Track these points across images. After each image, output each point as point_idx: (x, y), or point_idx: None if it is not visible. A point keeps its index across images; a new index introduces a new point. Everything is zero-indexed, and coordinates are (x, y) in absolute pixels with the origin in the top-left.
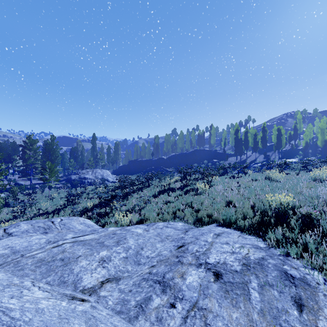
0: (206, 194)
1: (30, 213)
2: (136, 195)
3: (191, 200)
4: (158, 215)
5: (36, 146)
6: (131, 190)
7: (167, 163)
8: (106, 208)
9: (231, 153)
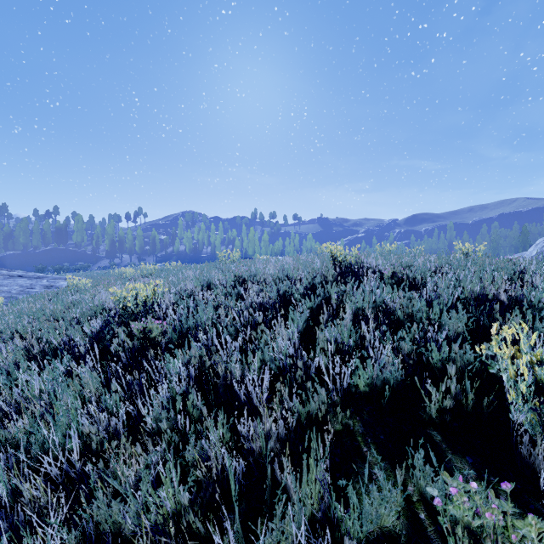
0: None
1: None
2: None
3: None
4: None
5: None
6: None
7: None
8: None
9: None
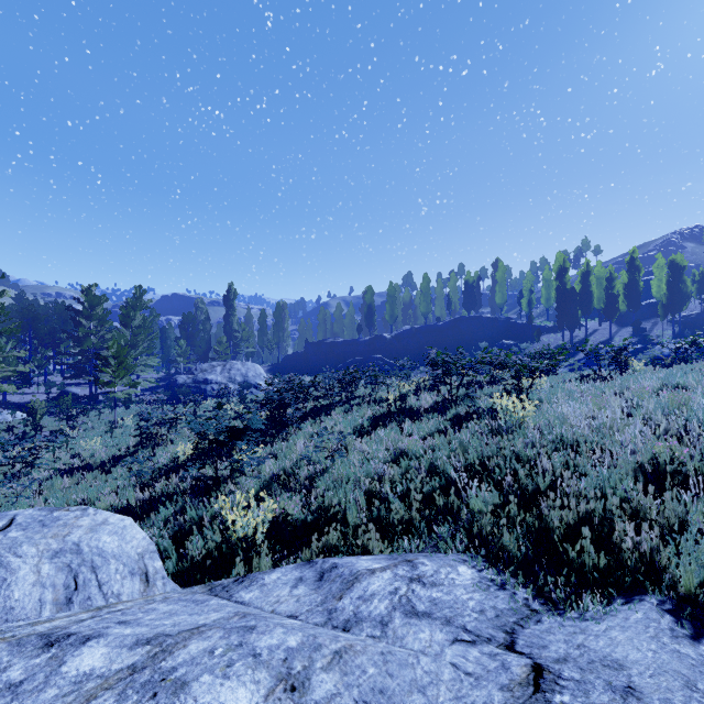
0: (530, 432)
1: (50, 465)
2: (309, 427)
3: (485, 452)
4: (368, 503)
5: (101, 310)
6: (296, 412)
7: (394, 349)
8: (217, 465)
9: (545, 324)
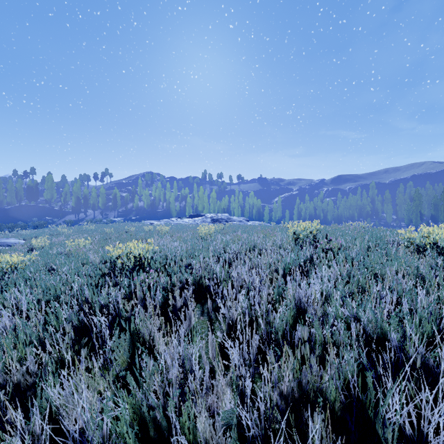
0: (5, 235)
1: None
2: None
3: None
4: None
5: None
6: None
7: None
8: None
9: None
